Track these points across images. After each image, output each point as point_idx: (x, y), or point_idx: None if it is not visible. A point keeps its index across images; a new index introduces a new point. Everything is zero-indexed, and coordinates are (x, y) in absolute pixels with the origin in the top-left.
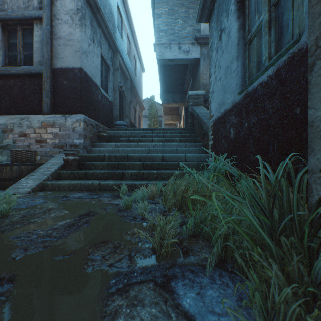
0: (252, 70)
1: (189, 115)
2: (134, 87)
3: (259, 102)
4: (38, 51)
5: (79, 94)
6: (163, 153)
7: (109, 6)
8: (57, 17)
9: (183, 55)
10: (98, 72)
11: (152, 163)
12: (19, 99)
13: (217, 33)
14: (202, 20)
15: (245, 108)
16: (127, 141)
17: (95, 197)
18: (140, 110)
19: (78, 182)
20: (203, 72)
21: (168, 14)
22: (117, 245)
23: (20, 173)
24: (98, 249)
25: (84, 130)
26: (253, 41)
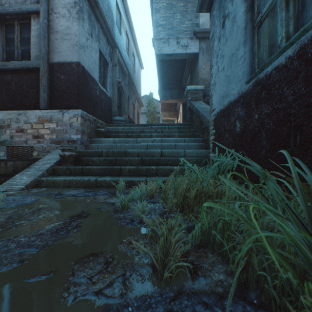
0: (262, 55)
1: (188, 110)
2: (133, 83)
3: (274, 89)
4: (36, 46)
5: (77, 89)
6: (162, 148)
7: (107, 2)
8: (54, 11)
9: (182, 50)
10: (96, 67)
11: (150, 159)
12: (16, 94)
13: (220, 21)
14: (202, 10)
15: (254, 98)
16: (125, 136)
17: (90, 195)
18: (139, 106)
19: (74, 178)
20: (202, 67)
21: (167, 9)
22: (109, 259)
23: (15, 169)
24: (85, 265)
25: (81, 125)
26: (264, 23)
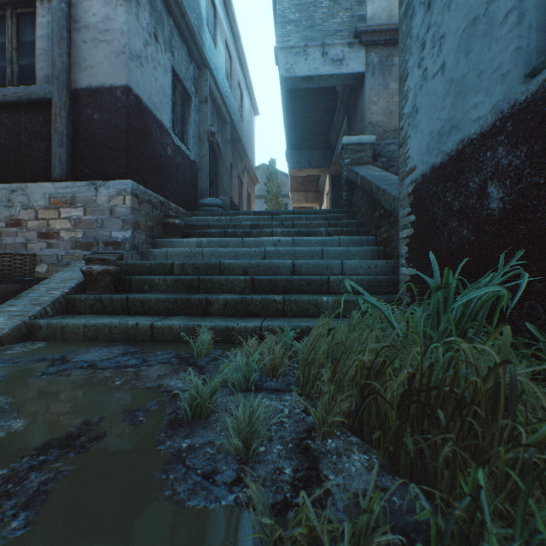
0: None
1: (344, 184)
2: (239, 139)
3: None
4: (46, 57)
5: (125, 139)
6: (294, 257)
7: None
8: None
9: (332, 69)
10: (165, 101)
11: (270, 280)
12: (9, 151)
13: None
14: None
15: None
16: (221, 234)
17: (131, 363)
18: (250, 182)
19: (105, 322)
20: (372, 100)
21: None
22: None
23: None
24: None
25: (133, 212)
26: None
